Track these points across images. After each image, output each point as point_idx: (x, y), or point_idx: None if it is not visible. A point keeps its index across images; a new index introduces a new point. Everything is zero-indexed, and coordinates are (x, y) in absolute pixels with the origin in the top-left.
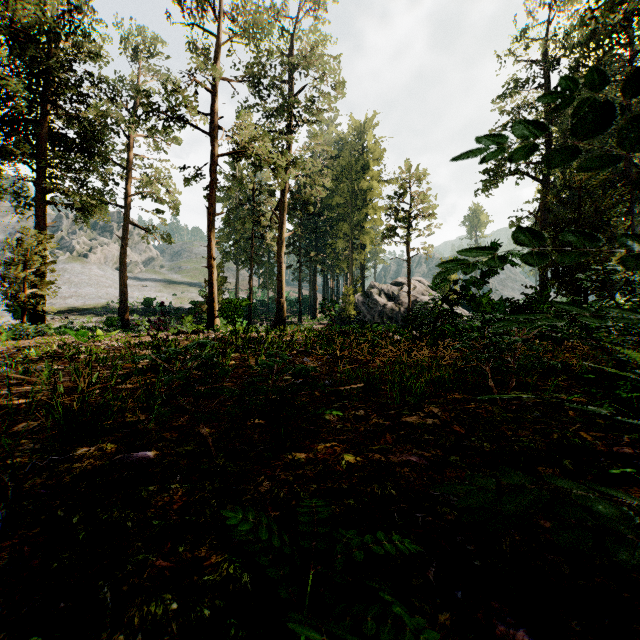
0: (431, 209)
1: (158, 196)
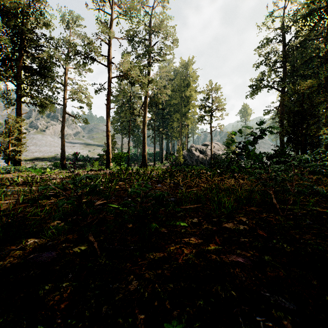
0: (223, 106)
1: (81, 99)
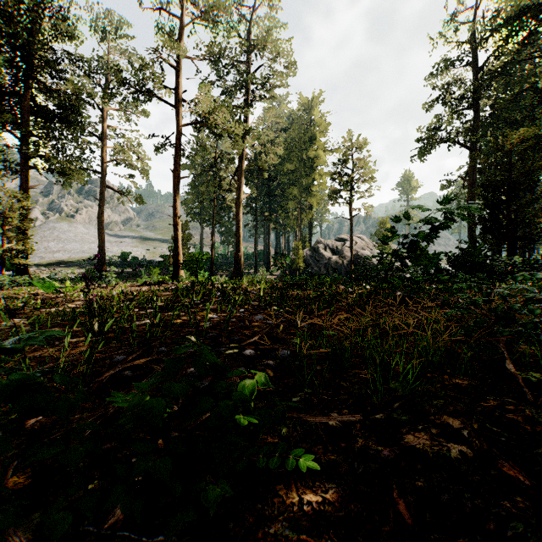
0: (371, 173)
1: (132, 163)
